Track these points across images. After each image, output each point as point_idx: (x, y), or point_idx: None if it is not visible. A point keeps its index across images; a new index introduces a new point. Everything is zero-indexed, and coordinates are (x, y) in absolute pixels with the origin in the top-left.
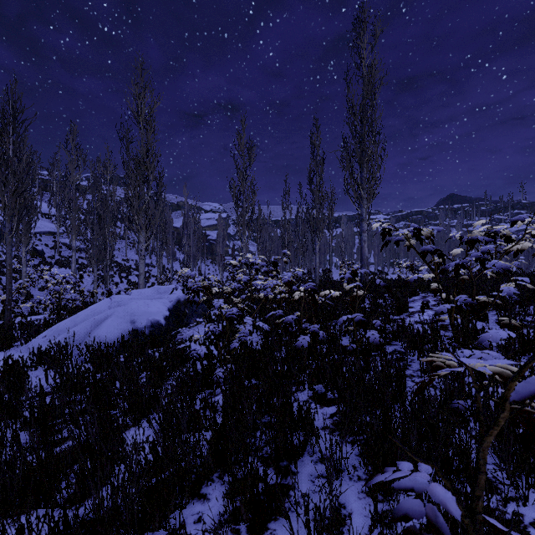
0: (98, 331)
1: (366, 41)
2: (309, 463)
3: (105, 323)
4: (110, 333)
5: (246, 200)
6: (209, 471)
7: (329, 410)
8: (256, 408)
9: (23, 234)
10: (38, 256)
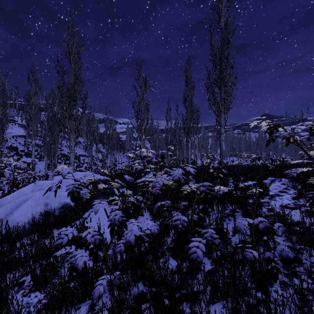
0: (14, 214)
1: (224, 3)
2: None
3: (22, 206)
4: (24, 216)
5: (143, 114)
6: None
7: None
8: None
9: None
10: (14, 150)
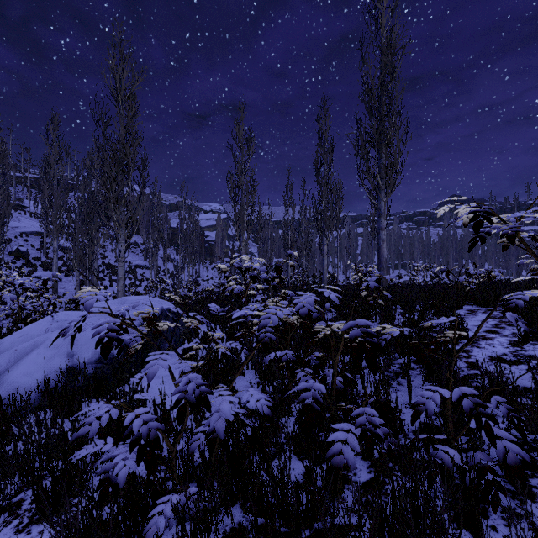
0: (12, 372)
1: (386, 2)
2: None
3: (27, 358)
4: (30, 376)
5: (244, 196)
6: None
7: None
8: None
9: None
10: (22, 257)
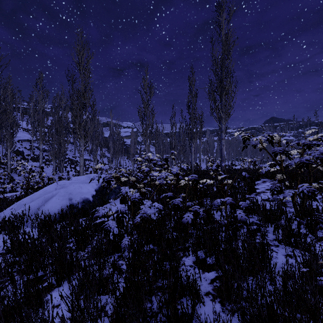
0: (46, 206)
1: (224, 17)
2: None
3: (51, 200)
4: (54, 207)
5: (148, 119)
6: None
7: (210, 276)
8: (152, 275)
9: (8, 141)
10: (20, 154)
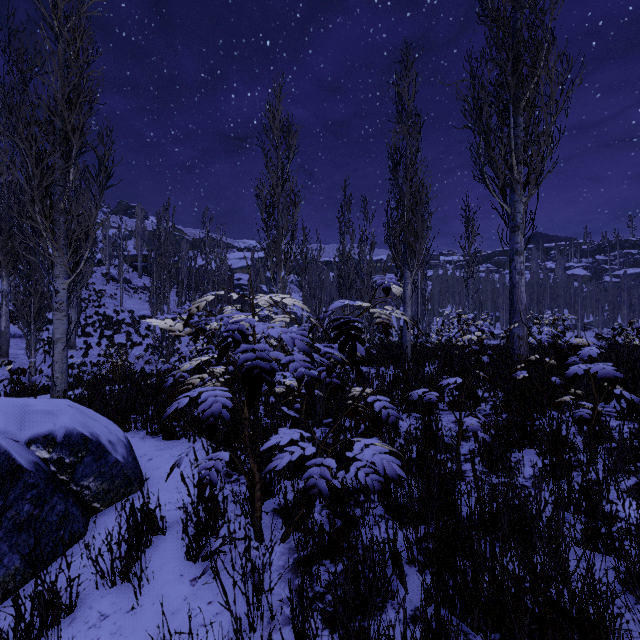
0: None
1: None
2: None
3: None
4: None
5: (281, 214)
6: None
7: None
8: None
9: None
10: None
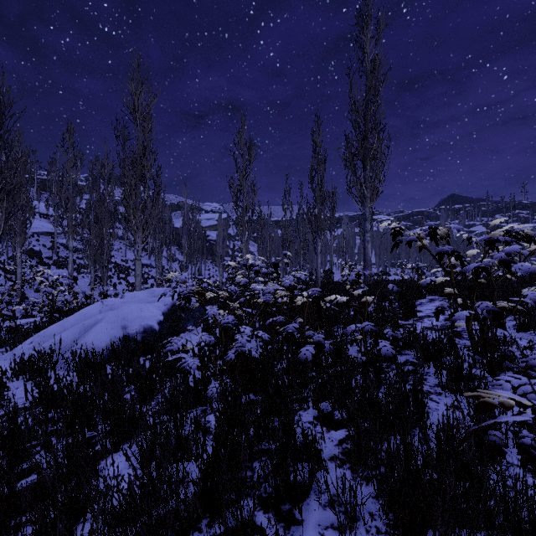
0: (86, 337)
1: (370, 35)
2: (316, 507)
3: (94, 328)
4: (99, 340)
5: (246, 199)
6: (196, 518)
7: (338, 435)
8: (253, 433)
9: (18, 234)
10: (36, 256)
